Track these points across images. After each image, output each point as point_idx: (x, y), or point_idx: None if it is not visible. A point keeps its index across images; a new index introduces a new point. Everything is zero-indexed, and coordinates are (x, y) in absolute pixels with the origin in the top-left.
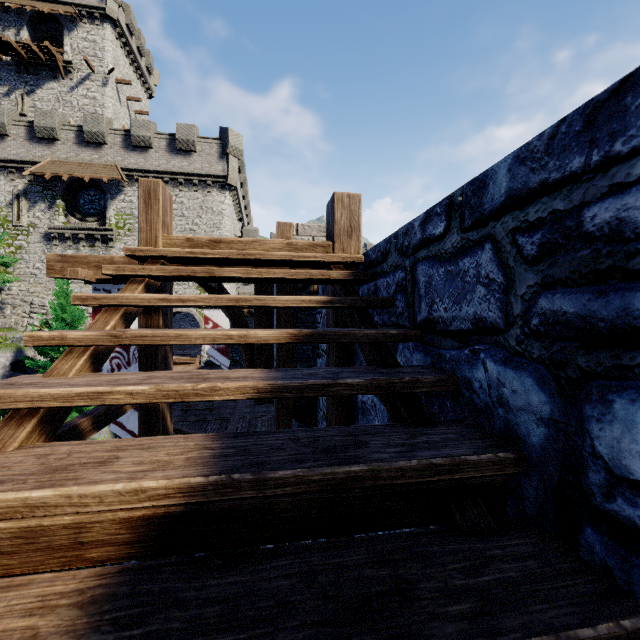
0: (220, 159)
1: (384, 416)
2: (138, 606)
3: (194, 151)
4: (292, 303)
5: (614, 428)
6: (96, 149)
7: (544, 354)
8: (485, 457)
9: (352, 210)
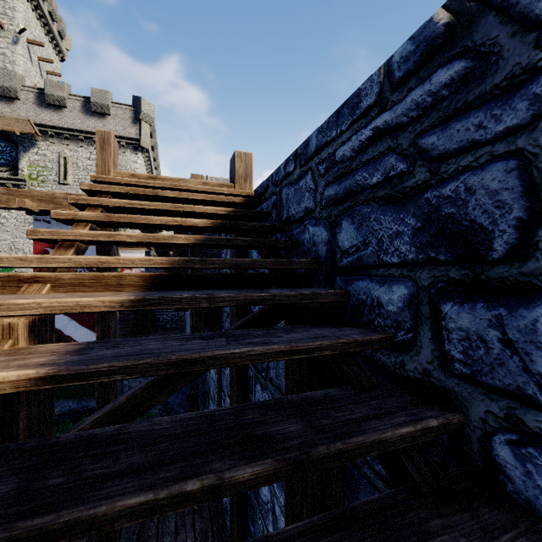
0: (133, 124)
1: None
2: (157, 292)
3: (108, 114)
4: (210, 211)
5: (342, 233)
6: (7, 103)
7: (326, 215)
8: (303, 260)
9: (247, 163)
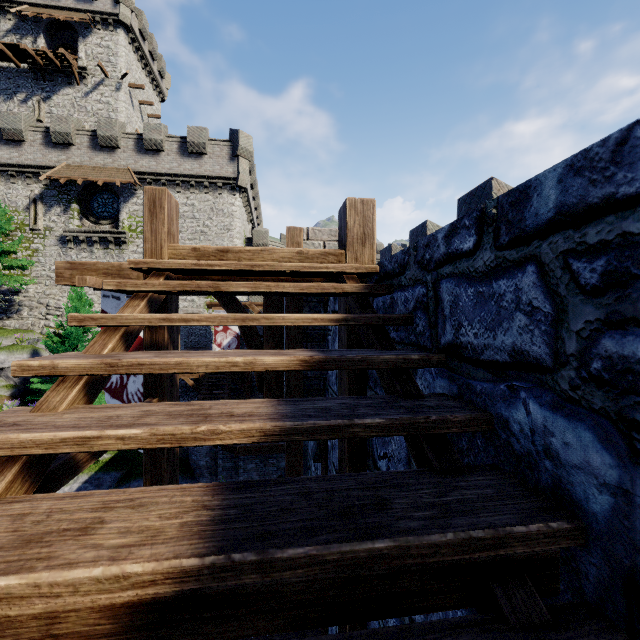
0: (230, 161)
1: (402, 441)
2: None
3: (205, 153)
4: (303, 322)
5: None
6: (109, 153)
7: (609, 407)
8: (535, 528)
9: (366, 216)
